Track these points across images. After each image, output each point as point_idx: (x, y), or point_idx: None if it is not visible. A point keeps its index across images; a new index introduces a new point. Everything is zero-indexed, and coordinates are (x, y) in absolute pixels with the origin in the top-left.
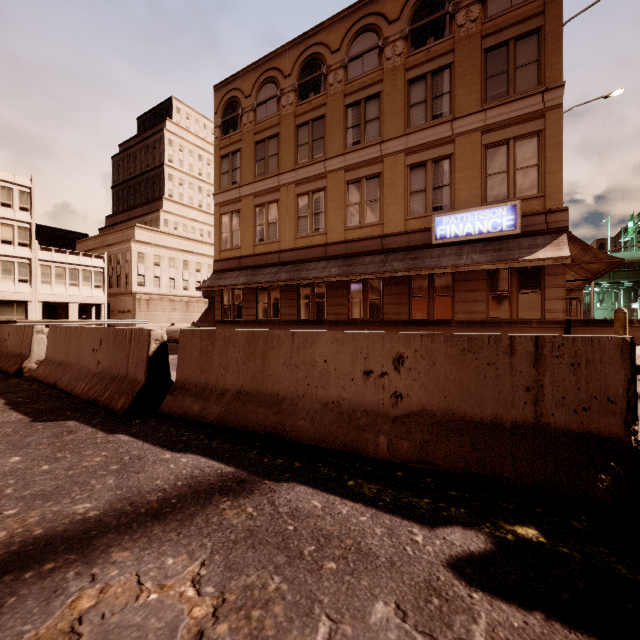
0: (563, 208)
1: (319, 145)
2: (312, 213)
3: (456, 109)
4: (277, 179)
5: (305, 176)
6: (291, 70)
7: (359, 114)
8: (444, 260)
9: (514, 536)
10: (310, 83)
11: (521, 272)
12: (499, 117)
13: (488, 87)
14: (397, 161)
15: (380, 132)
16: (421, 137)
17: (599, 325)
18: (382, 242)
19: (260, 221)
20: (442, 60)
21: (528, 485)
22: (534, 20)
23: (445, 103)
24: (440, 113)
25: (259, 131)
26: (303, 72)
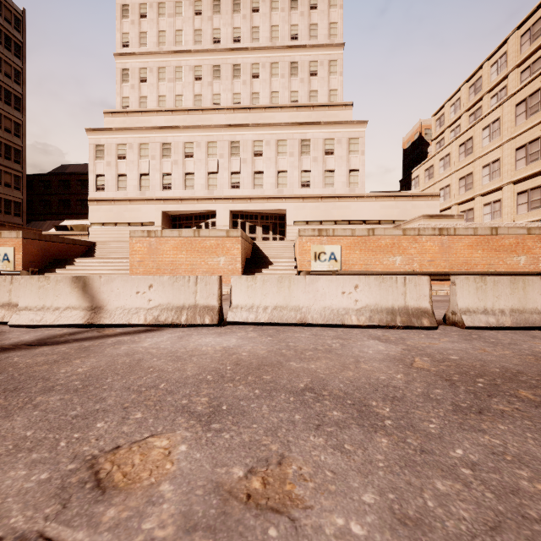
0: None
1: None
2: None
3: None
4: None
5: None
6: None
7: None
8: None
9: None
10: None
11: None
12: None
13: None
14: None
15: None
16: None
17: None
18: None
19: None
20: None
21: None
22: None
23: None
24: None
25: None
26: None
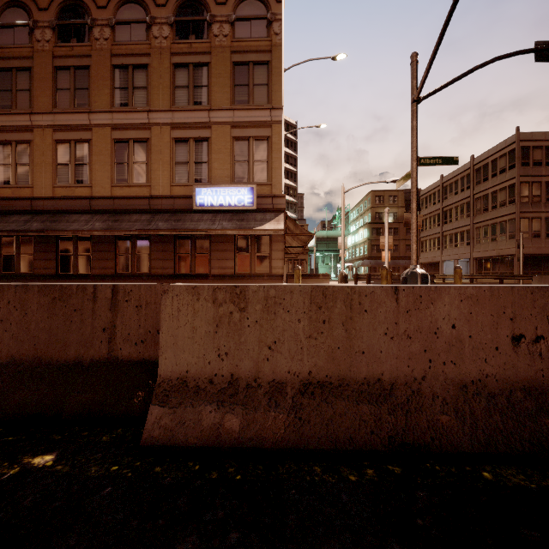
0: (282, 195)
1: (83, 95)
2: (74, 163)
3: (212, 102)
4: (29, 118)
5: (66, 123)
6: (48, 5)
7: (127, 78)
8: (201, 224)
9: (21, 468)
10: (72, 28)
11: (257, 238)
12: (243, 118)
13: (236, 92)
14: (164, 132)
15: (148, 101)
16: (185, 117)
17: (303, 277)
18: (150, 203)
19: (4, 160)
20: (202, 57)
21: (82, 414)
22: (265, 54)
23: (204, 94)
24: (200, 101)
25: (3, 57)
26: (63, 13)
